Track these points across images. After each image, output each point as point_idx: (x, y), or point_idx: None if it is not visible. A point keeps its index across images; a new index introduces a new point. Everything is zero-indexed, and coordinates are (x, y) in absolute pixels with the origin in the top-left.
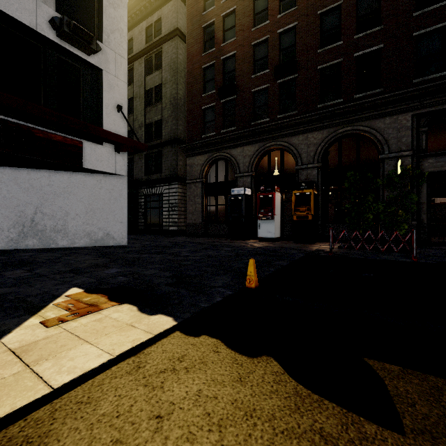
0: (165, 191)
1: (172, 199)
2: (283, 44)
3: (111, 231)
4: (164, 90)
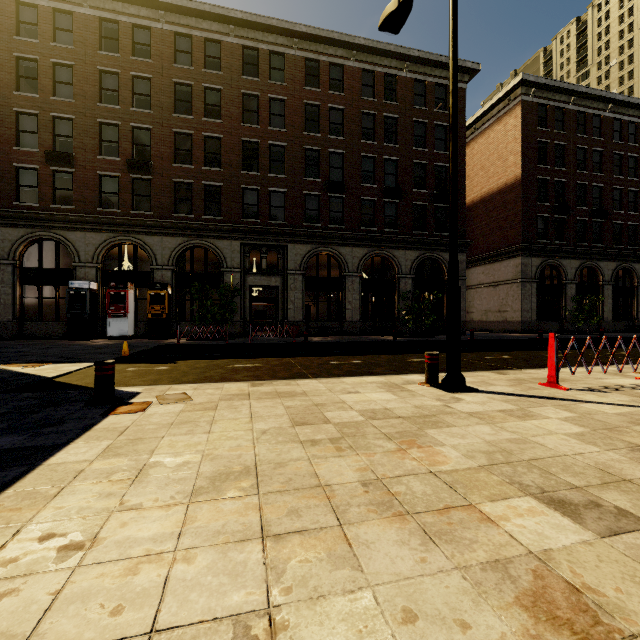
0: None
1: None
2: (138, 139)
3: None
4: None
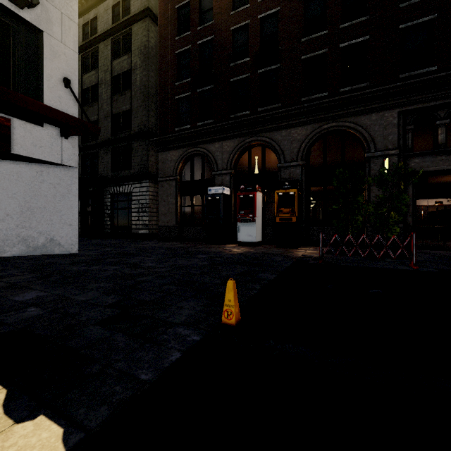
0: (134, 190)
1: (142, 199)
2: (265, 31)
3: (57, 236)
4: (133, 76)
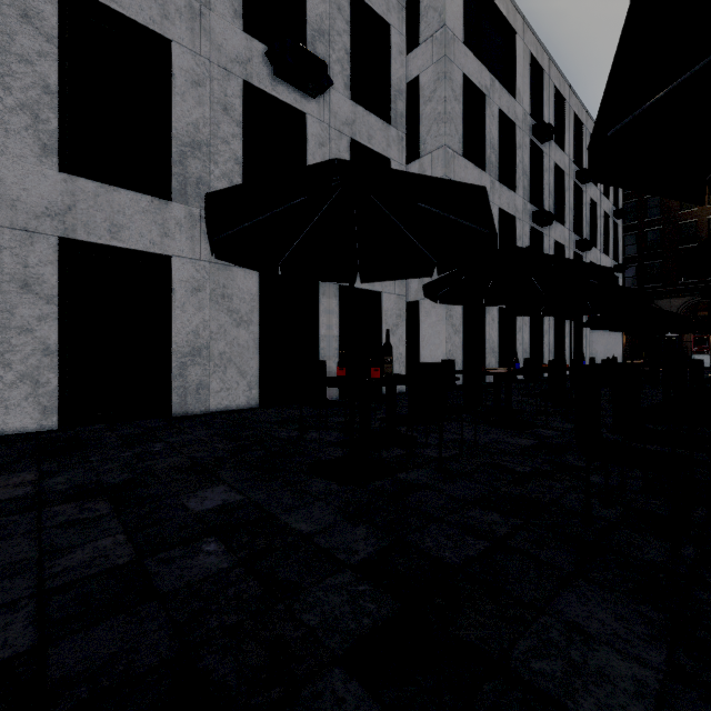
0: None
1: None
2: None
3: None
4: None
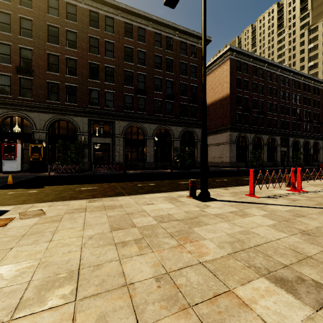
0: None
1: None
2: (23, 55)
3: None
4: None
